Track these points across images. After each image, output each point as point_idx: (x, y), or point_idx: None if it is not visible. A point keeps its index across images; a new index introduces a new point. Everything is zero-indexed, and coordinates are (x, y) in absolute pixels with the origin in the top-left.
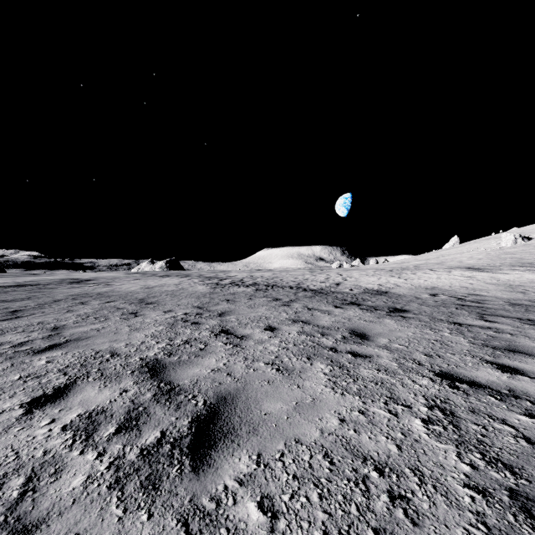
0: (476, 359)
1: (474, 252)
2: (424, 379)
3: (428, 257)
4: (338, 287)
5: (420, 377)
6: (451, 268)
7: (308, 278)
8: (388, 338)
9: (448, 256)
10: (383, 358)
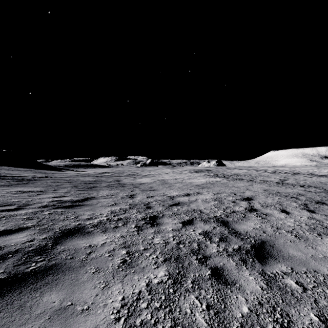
0: None
1: None
2: None
3: None
4: None
5: None
6: None
7: (315, 171)
8: None
9: None
10: None
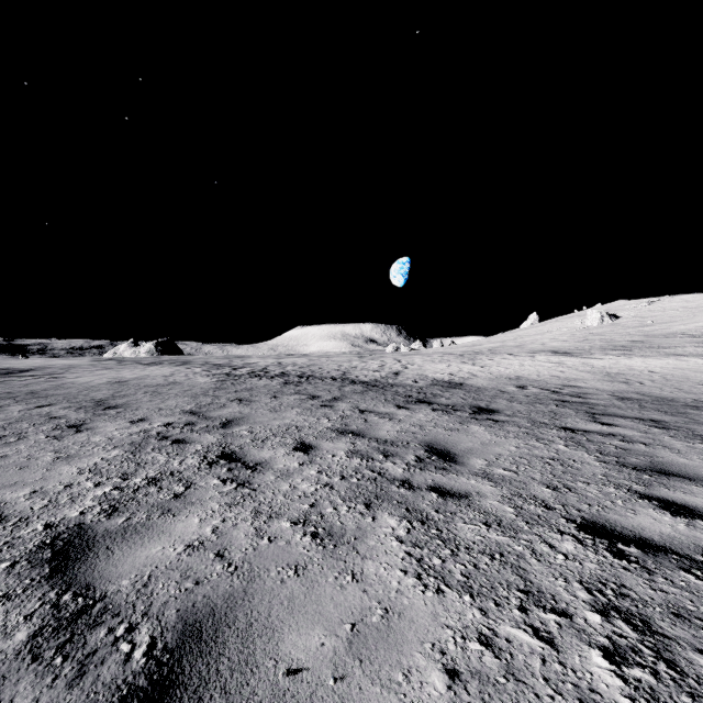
0: (624, 492)
1: (557, 333)
2: (565, 539)
3: (503, 338)
4: (397, 378)
5: (558, 535)
6: (534, 352)
7: (356, 366)
8: (484, 457)
9: (527, 337)
10: (487, 497)
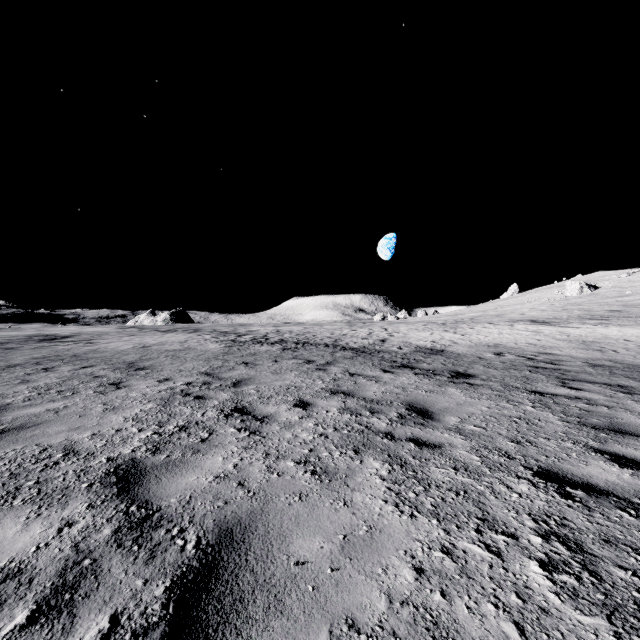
0: (580, 447)
1: (536, 303)
2: (521, 482)
3: (485, 308)
4: (383, 345)
5: (516, 479)
6: (513, 321)
7: (346, 334)
8: (458, 415)
9: (507, 307)
10: (458, 448)
